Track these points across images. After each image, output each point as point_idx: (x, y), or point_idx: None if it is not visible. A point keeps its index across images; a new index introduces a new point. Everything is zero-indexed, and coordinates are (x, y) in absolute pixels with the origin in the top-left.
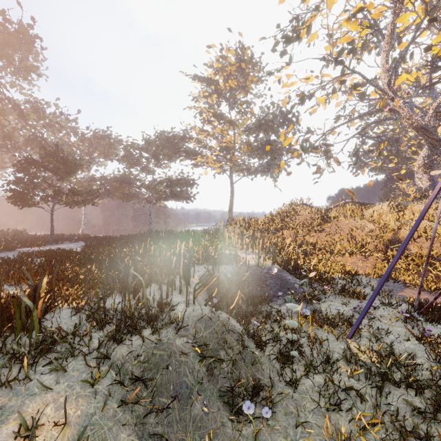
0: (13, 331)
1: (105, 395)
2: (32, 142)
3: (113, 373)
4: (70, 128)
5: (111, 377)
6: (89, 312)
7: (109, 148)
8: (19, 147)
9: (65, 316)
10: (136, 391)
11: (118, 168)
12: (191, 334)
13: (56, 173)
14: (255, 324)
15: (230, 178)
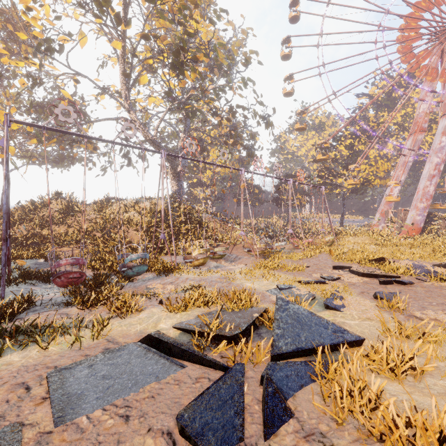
0: None
1: None
2: None
3: None
4: None
5: None
6: None
7: None
8: None
9: None
10: None
11: None
12: None
13: None
14: None
15: (2, 164)
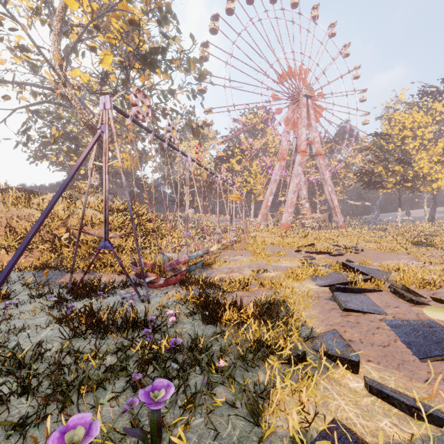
0: None
1: None
2: None
3: None
4: None
5: None
6: None
7: None
8: None
9: None
10: None
11: None
12: None
13: None
14: None
15: None
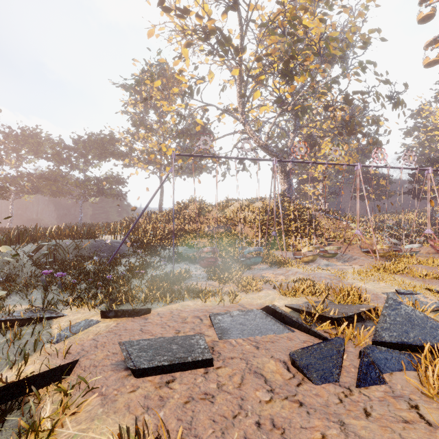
0: None
1: None
2: None
3: None
4: None
5: None
6: None
7: (39, 146)
8: None
9: None
10: None
11: (48, 165)
12: None
13: None
14: (30, 254)
15: (160, 178)
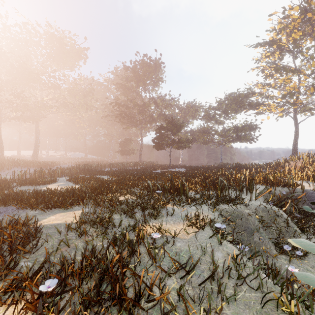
0: (180, 193)
1: (217, 217)
2: (160, 117)
3: (218, 212)
4: (175, 105)
5: (218, 213)
6: (203, 193)
7: (195, 112)
8: (155, 120)
9: (192, 194)
10: (228, 218)
11: (200, 124)
12: (253, 211)
13: (172, 132)
14: (298, 215)
15: (294, 119)
